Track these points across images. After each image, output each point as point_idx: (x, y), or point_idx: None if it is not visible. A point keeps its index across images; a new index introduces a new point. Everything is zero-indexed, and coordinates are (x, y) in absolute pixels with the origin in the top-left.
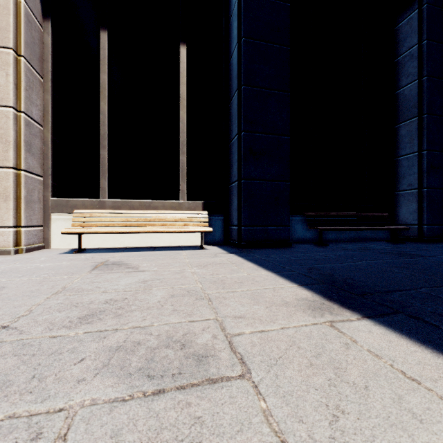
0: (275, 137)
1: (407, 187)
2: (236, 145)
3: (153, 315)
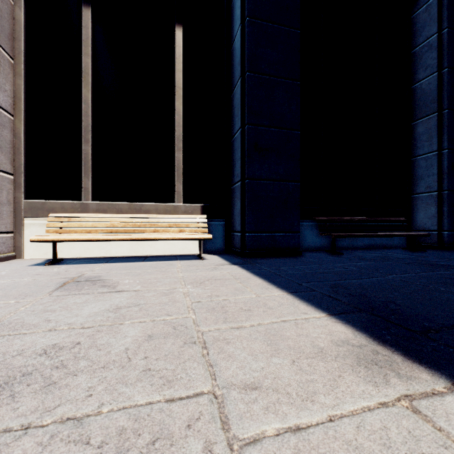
0: (283, 131)
1: (425, 189)
2: (239, 140)
3: (108, 383)
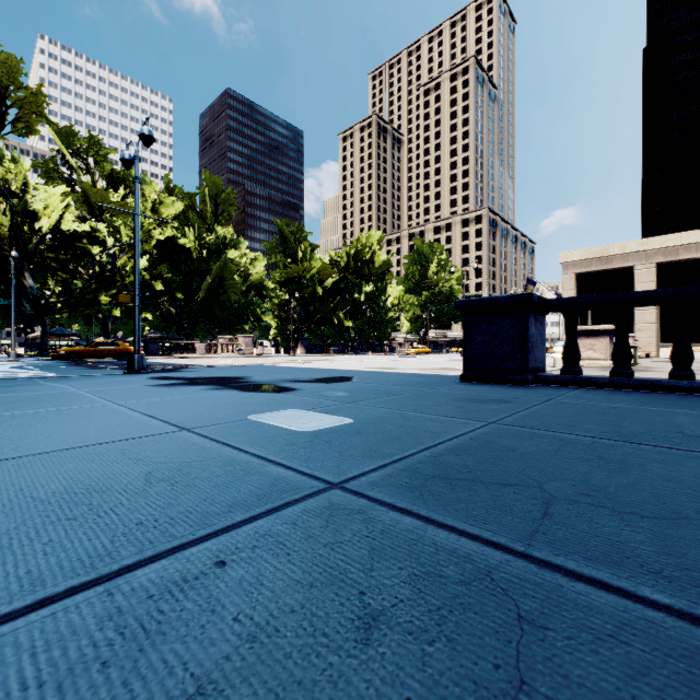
0: None
1: None
2: None
3: None
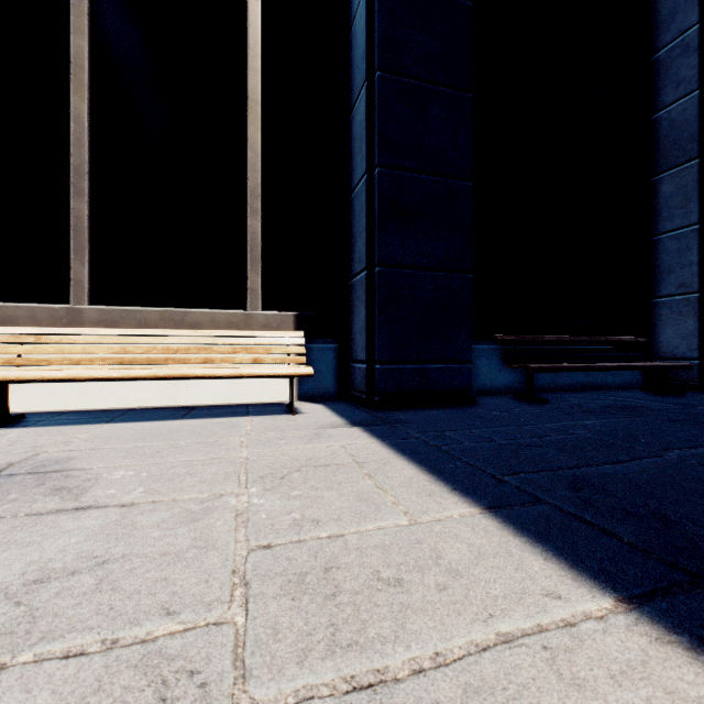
0: (442, 181)
1: (676, 289)
2: (363, 195)
3: None
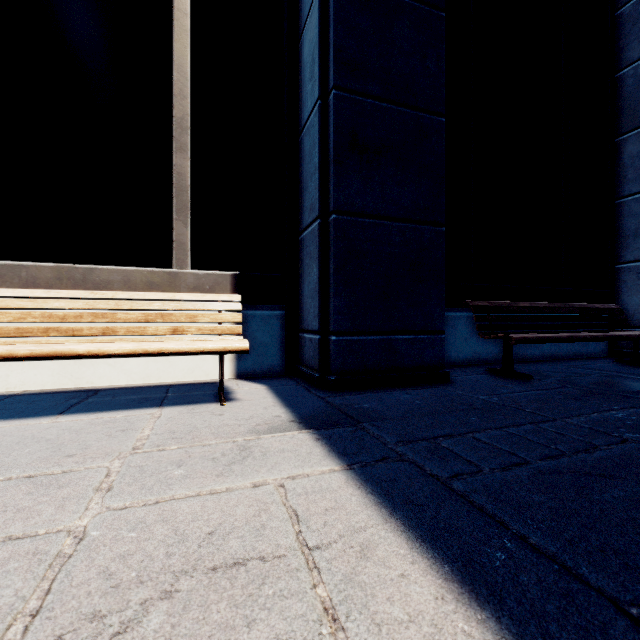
0: (410, 113)
1: None
2: (315, 128)
3: None
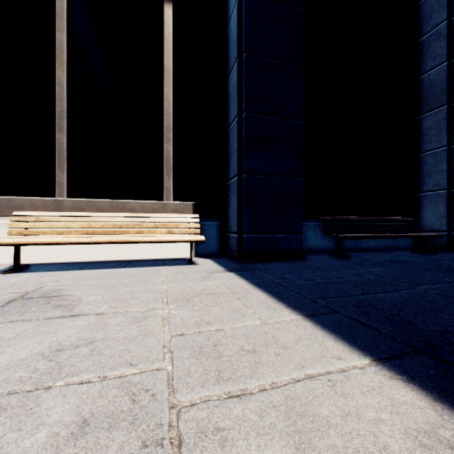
0: (284, 121)
1: (433, 187)
2: (235, 129)
3: None
